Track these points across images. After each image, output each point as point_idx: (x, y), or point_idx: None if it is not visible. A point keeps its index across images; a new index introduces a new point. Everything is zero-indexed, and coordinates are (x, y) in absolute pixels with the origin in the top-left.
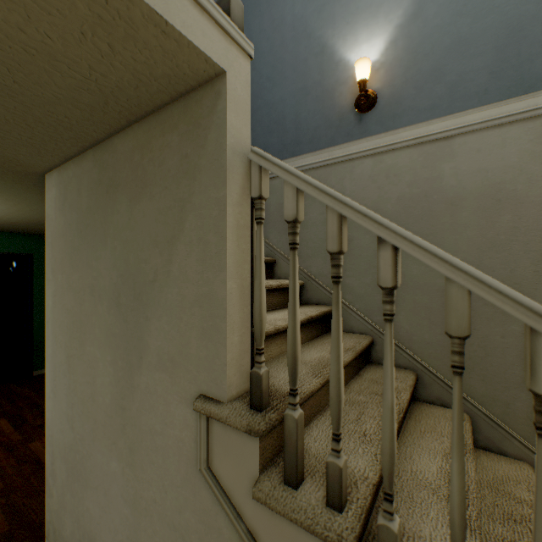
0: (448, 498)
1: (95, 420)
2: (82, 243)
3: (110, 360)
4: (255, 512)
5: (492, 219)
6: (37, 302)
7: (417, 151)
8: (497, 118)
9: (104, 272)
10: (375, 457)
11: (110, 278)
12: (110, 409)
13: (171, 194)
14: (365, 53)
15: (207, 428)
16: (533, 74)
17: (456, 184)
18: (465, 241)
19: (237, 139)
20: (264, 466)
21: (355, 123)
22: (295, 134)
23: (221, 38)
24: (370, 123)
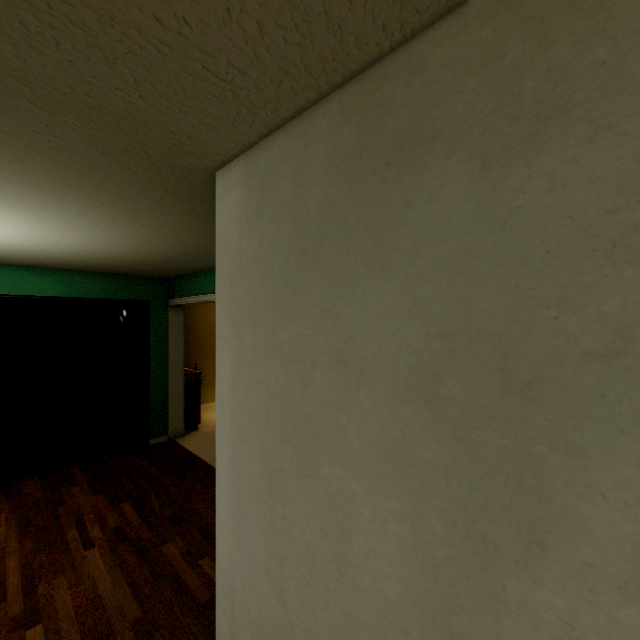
0: None
1: (345, 612)
2: (306, 273)
3: (398, 510)
4: None
5: None
6: (154, 358)
7: None
8: None
9: (376, 326)
10: None
11: (398, 339)
12: (398, 613)
13: None
14: None
15: None
16: None
17: None
18: None
19: None
20: None
21: None
22: None
23: None
24: None
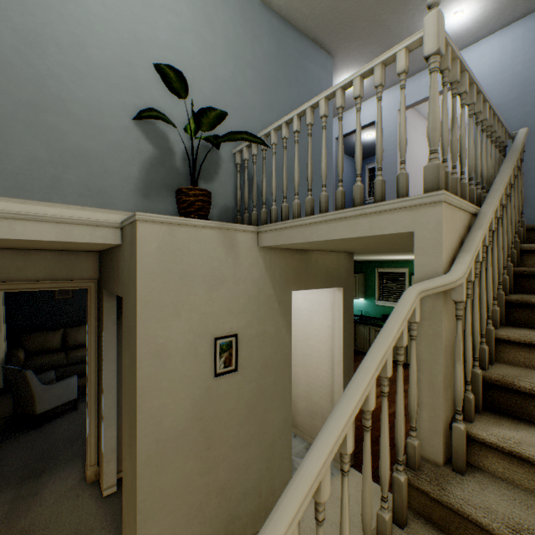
0: None
1: None
2: None
3: None
4: None
5: None
6: None
7: None
8: None
9: None
10: None
11: None
12: None
13: None
14: None
15: None
16: None
17: None
18: None
19: (425, 271)
20: (408, 505)
21: None
22: None
23: (408, 213)
24: None
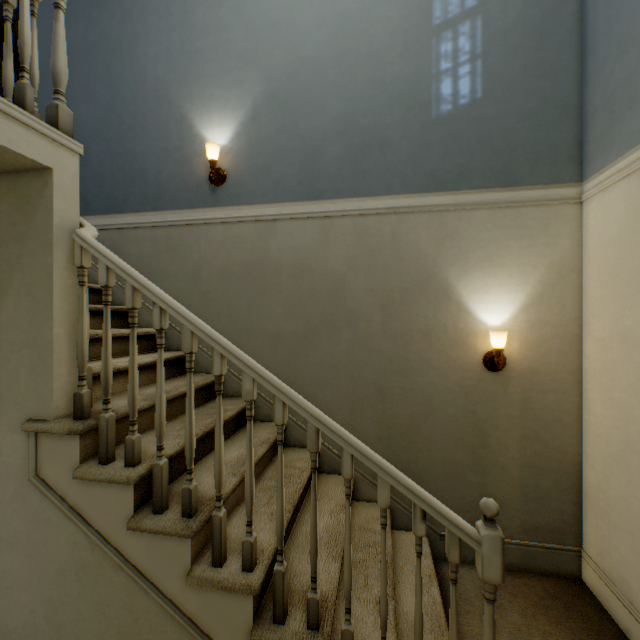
0: (233, 465)
1: None
2: None
3: None
4: (77, 492)
5: (299, 284)
6: None
7: (254, 226)
8: (301, 213)
9: None
10: (178, 444)
11: None
12: None
13: None
14: (218, 136)
15: (37, 443)
16: (319, 188)
17: (279, 255)
18: (284, 298)
19: (66, 219)
20: (86, 459)
21: (210, 193)
22: (157, 190)
23: (48, 144)
24: (222, 196)
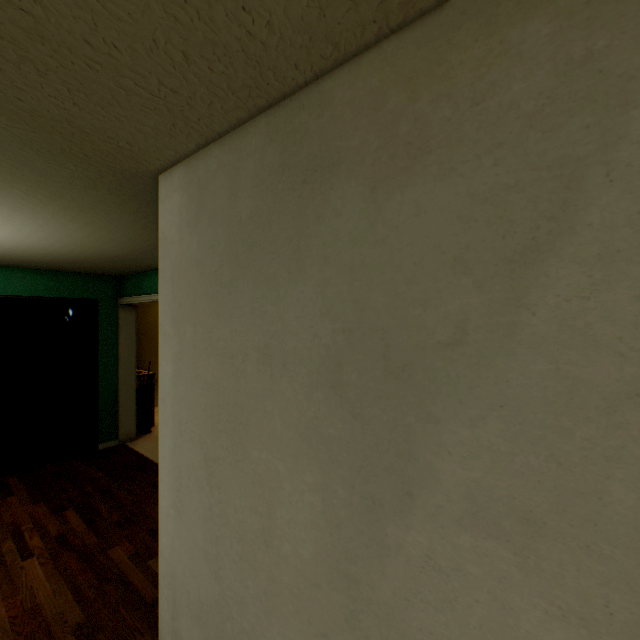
0: None
1: (271, 578)
2: (239, 275)
3: (312, 482)
4: None
5: None
6: (102, 359)
7: None
8: None
9: (295, 324)
10: None
11: (312, 334)
12: (312, 570)
13: (520, 155)
14: None
15: None
16: None
17: None
18: None
19: None
20: None
21: None
22: None
23: None
24: None
